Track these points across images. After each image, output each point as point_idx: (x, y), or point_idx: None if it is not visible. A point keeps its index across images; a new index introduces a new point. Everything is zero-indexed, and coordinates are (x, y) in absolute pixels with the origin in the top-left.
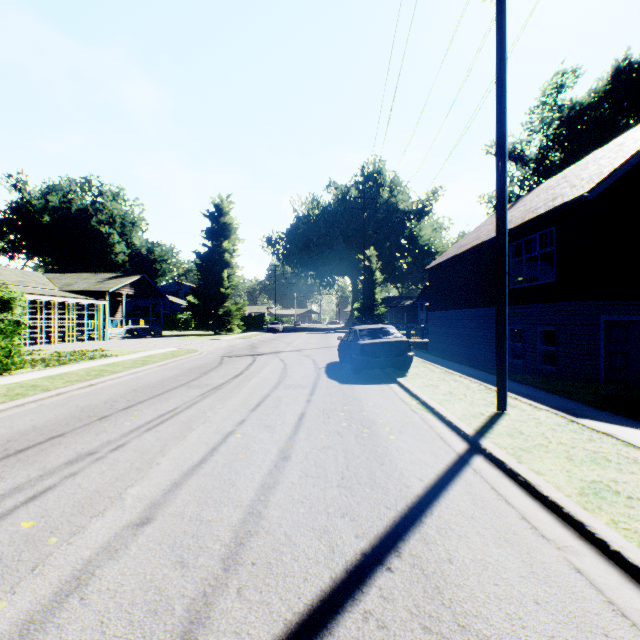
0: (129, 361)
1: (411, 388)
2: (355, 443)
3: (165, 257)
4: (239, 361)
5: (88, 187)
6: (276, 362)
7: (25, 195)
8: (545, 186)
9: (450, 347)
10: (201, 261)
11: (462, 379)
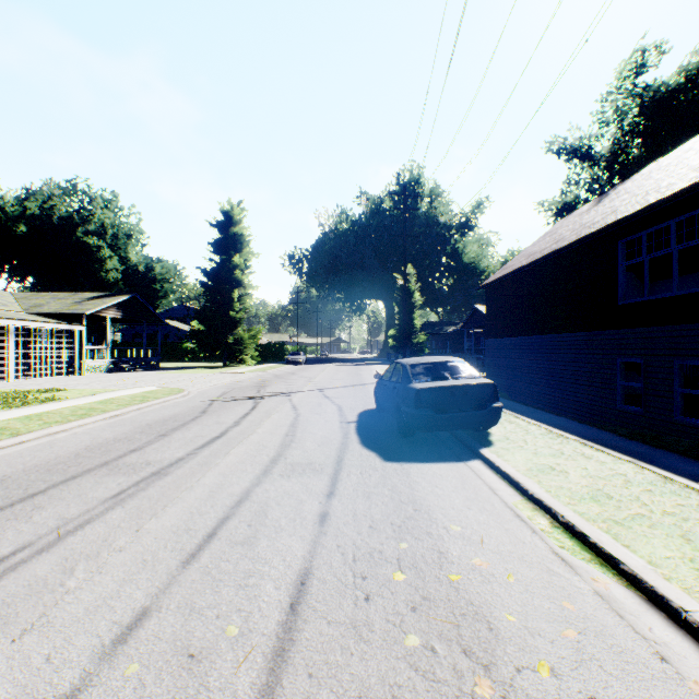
0: (67, 410)
1: (520, 478)
2: None
3: (166, 275)
4: (232, 409)
5: (73, 191)
6: (284, 411)
7: None
8: (654, 168)
9: (518, 385)
10: (207, 279)
11: (594, 451)
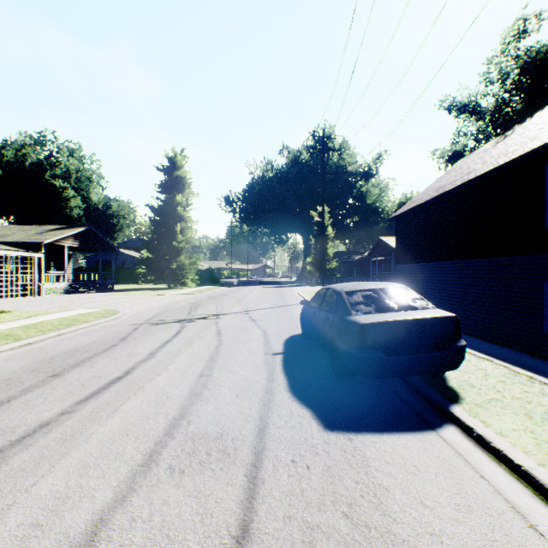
0: None
1: None
2: None
3: (122, 212)
4: (154, 334)
5: (43, 141)
6: (208, 337)
7: None
8: None
9: None
10: (155, 215)
11: None
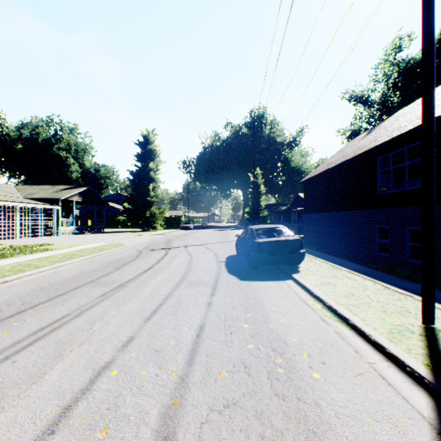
0: (60, 255)
1: (310, 287)
2: (271, 393)
3: (108, 175)
4: (153, 254)
5: (51, 123)
6: (184, 255)
7: (4, 129)
8: (400, 113)
9: (322, 241)
10: (133, 177)
11: (353, 275)
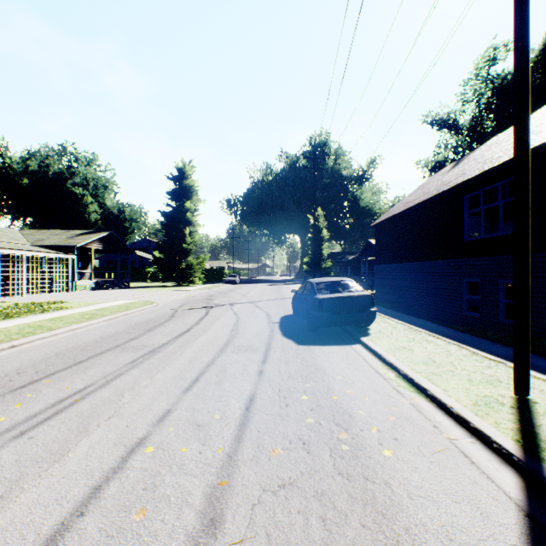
0: (77, 315)
1: (382, 353)
2: (333, 472)
3: (134, 216)
4: (191, 314)
5: (64, 153)
6: (229, 315)
7: (6, 160)
8: (494, 141)
9: (397, 298)
10: (166, 220)
11: (434, 339)
